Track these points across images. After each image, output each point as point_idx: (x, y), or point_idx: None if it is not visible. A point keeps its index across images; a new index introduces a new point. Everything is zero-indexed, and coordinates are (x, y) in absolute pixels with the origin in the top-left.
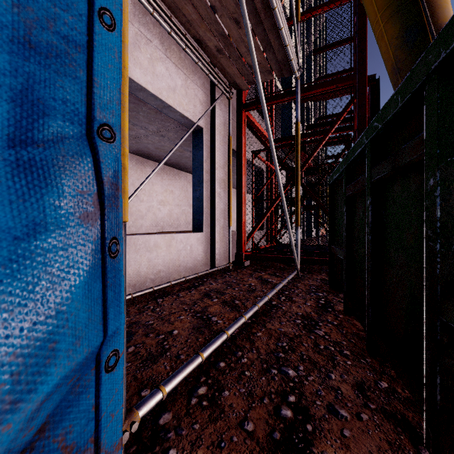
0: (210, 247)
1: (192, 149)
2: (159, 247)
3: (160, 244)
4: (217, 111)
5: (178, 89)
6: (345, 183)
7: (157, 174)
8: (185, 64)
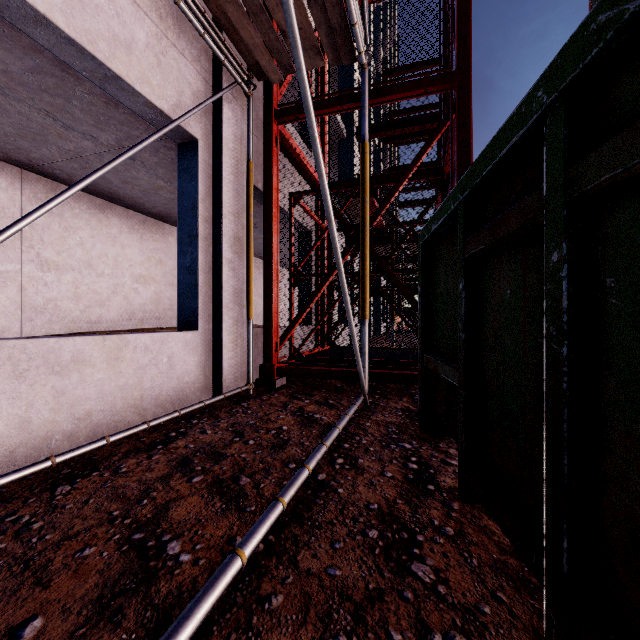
0: (212, 357)
1: (178, 177)
2: (87, 364)
3: (91, 356)
4: (225, 114)
5: (139, 49)
6: (462, 231)
7: (131, 229)
8: (156, 5)
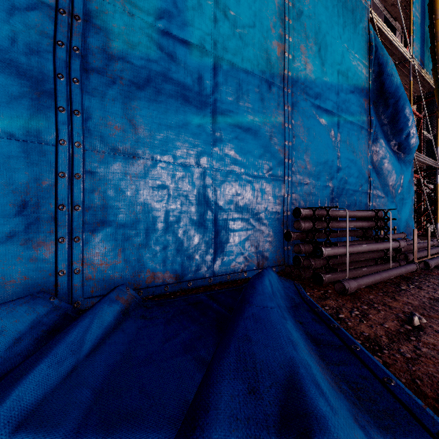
0: None
1: None
2: None
3: None
4: None
5: None
6: None
7: None
8: None
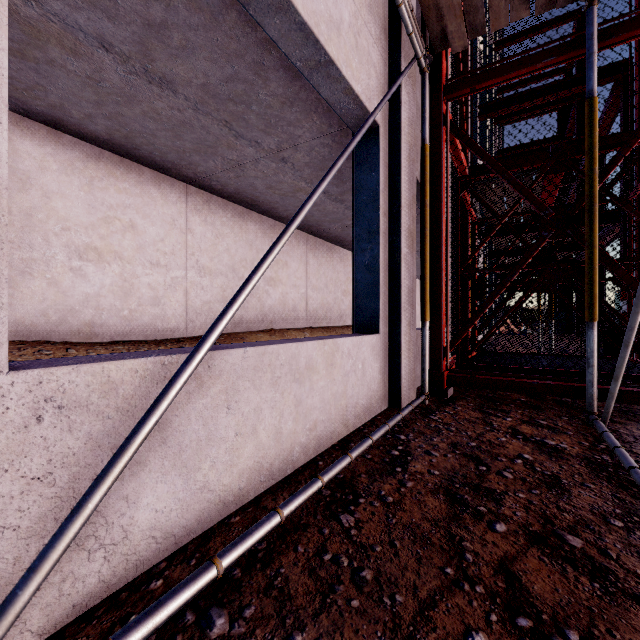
0: (388, 363)
1: (355, 169)
2: (314, 370)
3: (316, 362)
4: (403, 95)
5: (344, 30)
6: None
7: (264, 234)
8: None
